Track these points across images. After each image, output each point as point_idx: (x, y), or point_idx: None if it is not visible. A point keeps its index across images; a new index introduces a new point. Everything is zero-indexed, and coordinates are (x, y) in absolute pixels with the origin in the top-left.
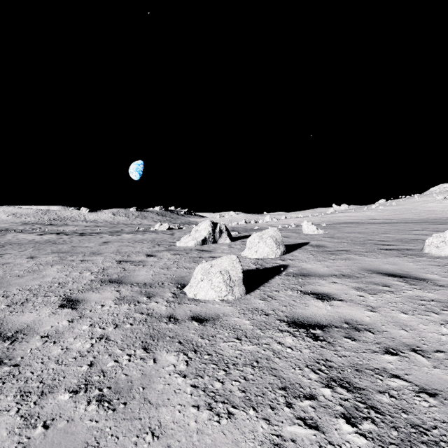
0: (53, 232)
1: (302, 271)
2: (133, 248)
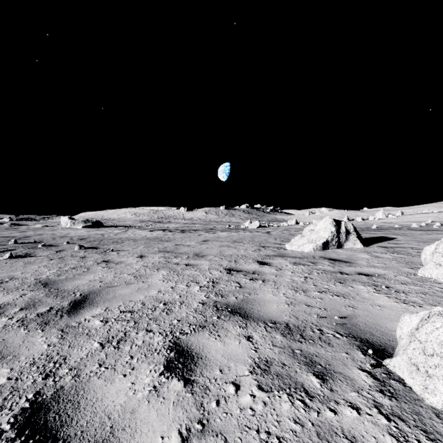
0: (160, 229)
1: None
2: (236, 250)
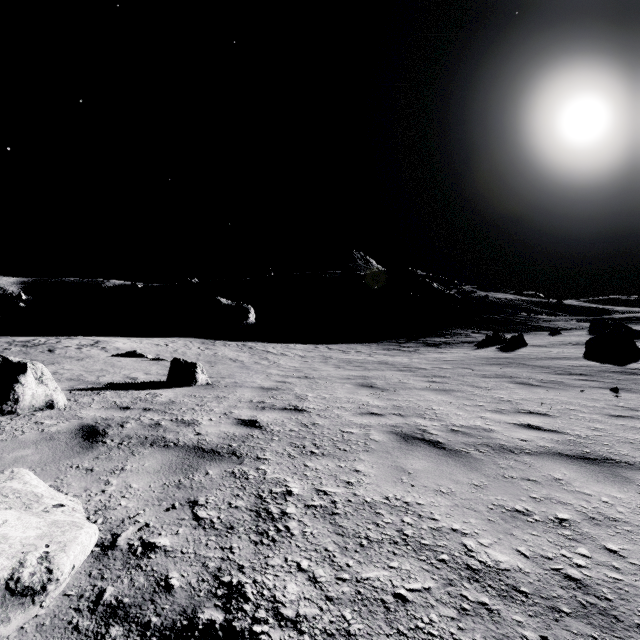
0: None
1: (87, 384)
2: (361, 489)
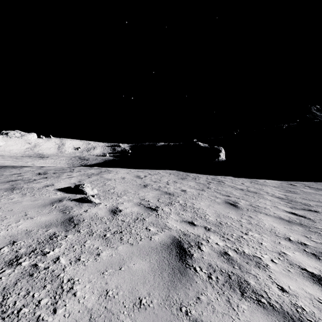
0: None
1: None
2: None
